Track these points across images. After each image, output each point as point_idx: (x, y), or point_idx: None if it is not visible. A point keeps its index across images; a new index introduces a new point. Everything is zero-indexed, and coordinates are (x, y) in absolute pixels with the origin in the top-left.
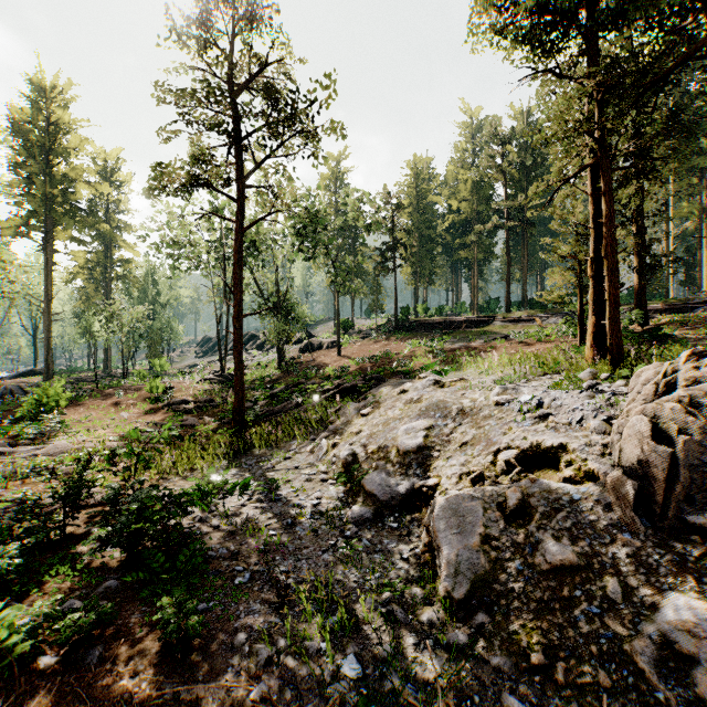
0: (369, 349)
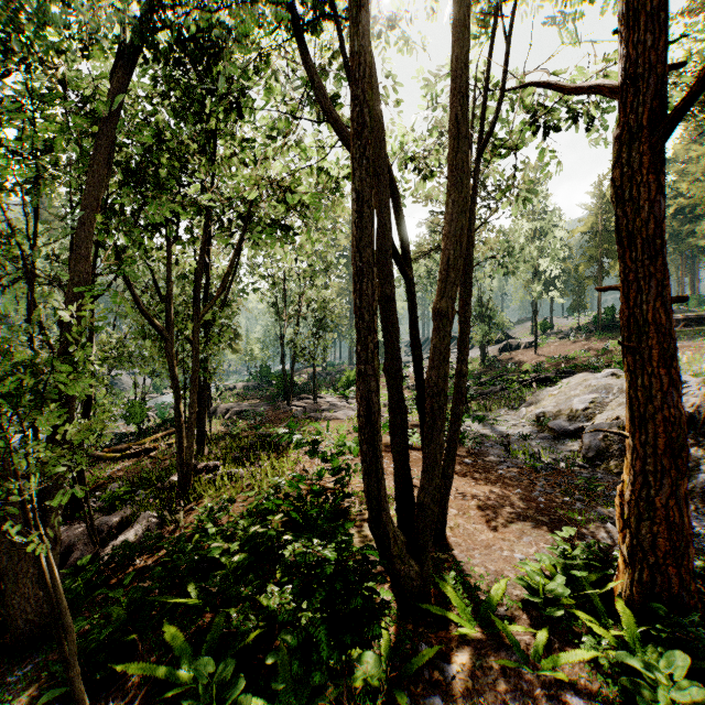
0: (566, 349)
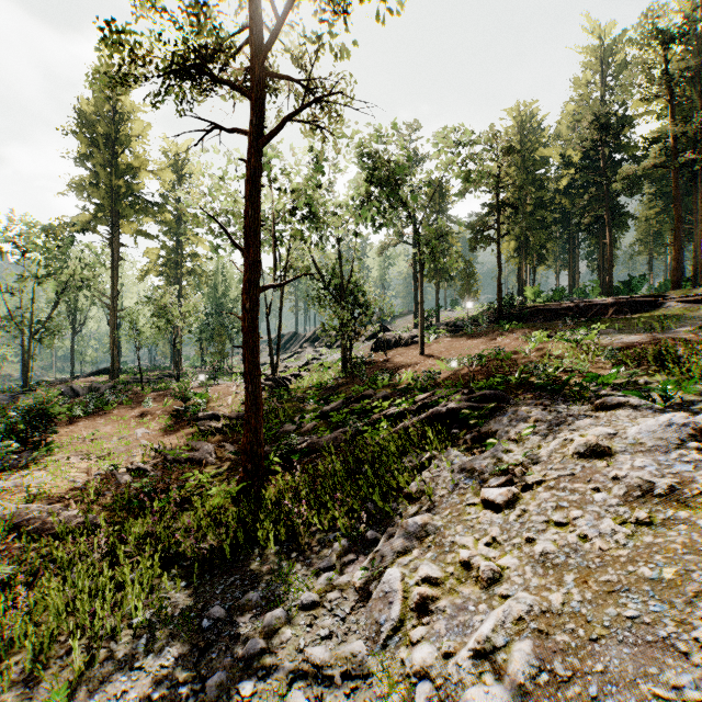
0: (464, 346)
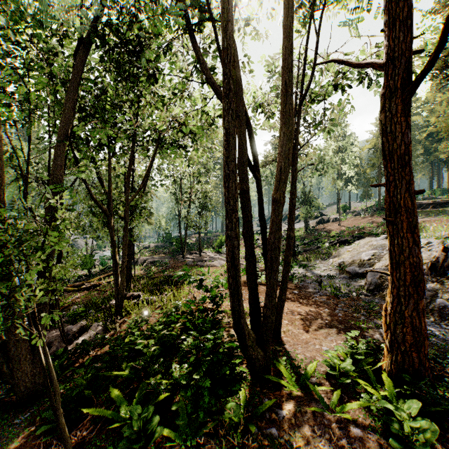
0: (358, 222)
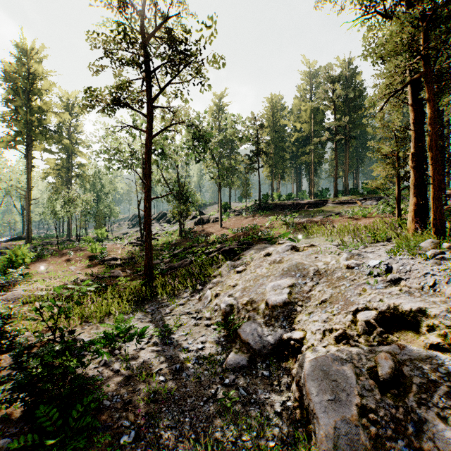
0: (241, 223)
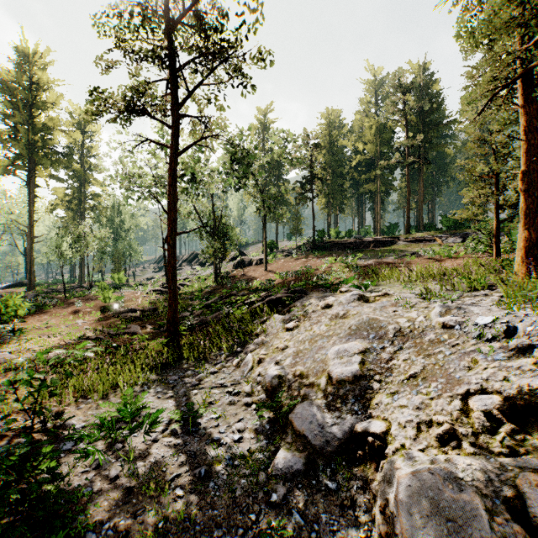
0: (291, 265)
